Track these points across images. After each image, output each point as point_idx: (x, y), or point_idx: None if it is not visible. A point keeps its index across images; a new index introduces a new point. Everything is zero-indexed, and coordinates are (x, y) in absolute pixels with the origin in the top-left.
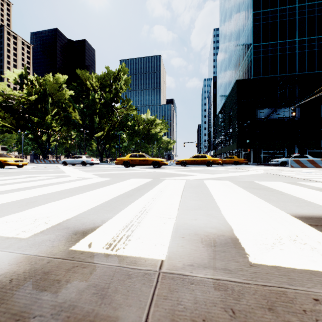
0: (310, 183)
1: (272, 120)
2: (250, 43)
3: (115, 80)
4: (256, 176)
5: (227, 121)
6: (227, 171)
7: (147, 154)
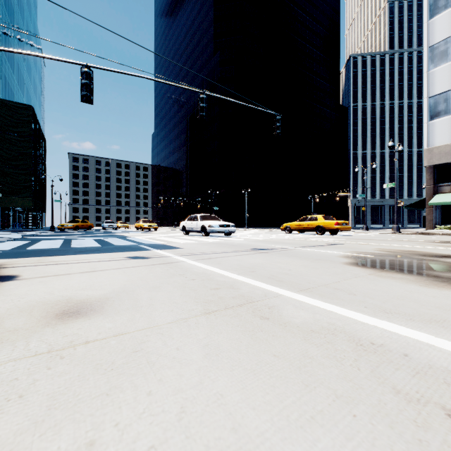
0: None
1: None
2: None
3: None
4: None
5: None
6: None
7: None
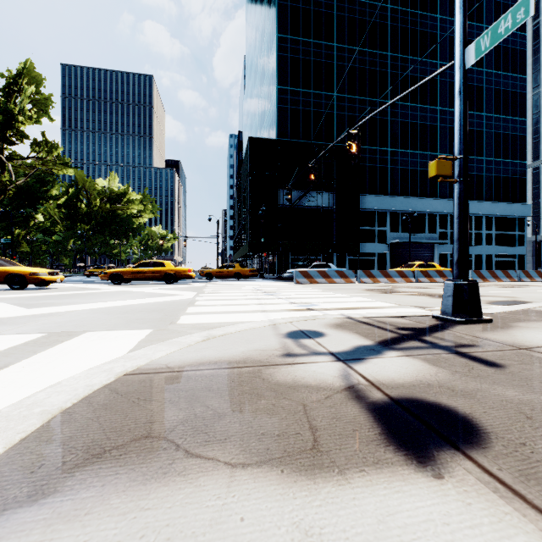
0: (102, 334)
1: (304, 209)
2: (275, 83)
3: (9, 93)
4: (121, 310)
5: (242, 204)
6: (131, 297)
7: (2, 258)
